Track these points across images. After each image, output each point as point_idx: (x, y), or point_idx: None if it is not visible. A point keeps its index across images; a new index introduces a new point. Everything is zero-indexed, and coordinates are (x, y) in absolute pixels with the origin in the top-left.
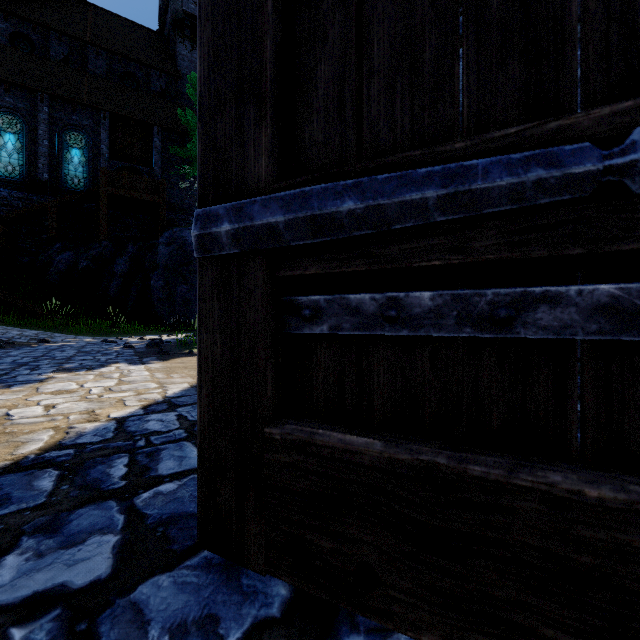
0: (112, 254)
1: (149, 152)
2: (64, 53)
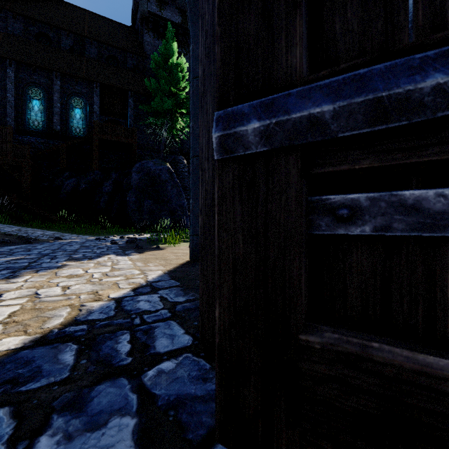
0: (101, 179)
1: (125, 109)
2: (70, 45)
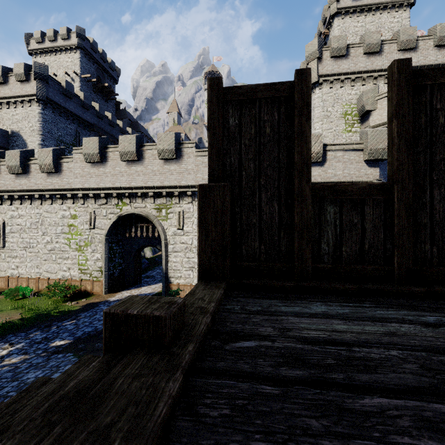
0: None
1: None
2: None
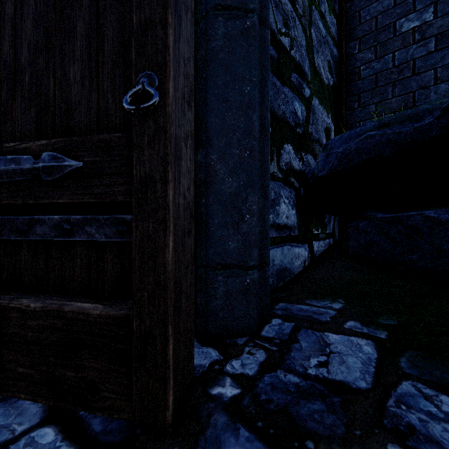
0: None
1: None
2: None
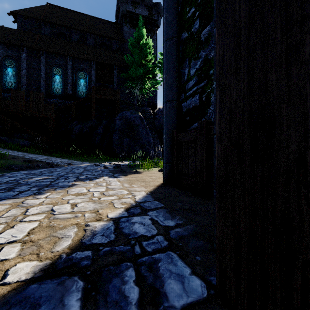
0: (96, 125)
1: (112, 77)
2: (77, 38)
